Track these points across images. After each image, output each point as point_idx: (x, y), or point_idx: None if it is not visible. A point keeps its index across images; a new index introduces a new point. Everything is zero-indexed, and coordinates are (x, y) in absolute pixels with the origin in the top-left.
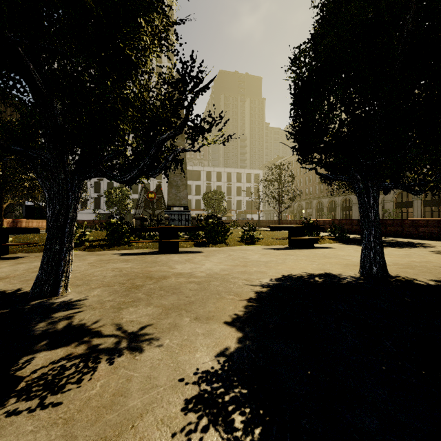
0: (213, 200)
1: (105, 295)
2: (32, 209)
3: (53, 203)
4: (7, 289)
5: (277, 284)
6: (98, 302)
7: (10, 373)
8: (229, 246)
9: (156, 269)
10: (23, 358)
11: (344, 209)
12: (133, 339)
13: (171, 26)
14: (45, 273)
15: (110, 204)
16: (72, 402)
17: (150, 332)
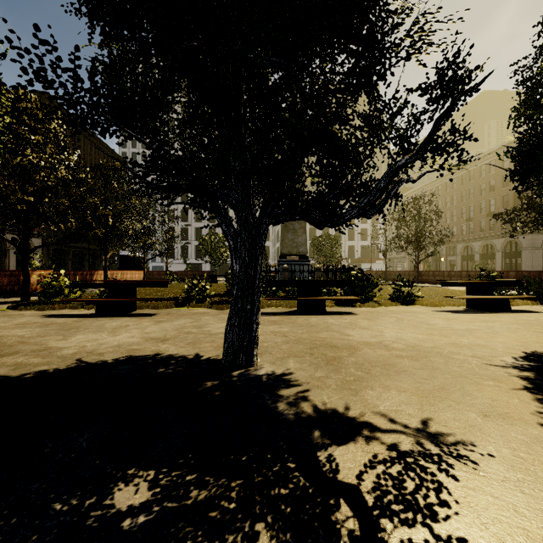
0: (324, 247)
1: (309, 368)
2: (126, 259)
3: (240, 254)
4: (184, 353)
5: (537, 367)
6: (313, 378)
7: (330, 477)
8: (381, 306)
9: (328, 336)
10: (319, 454)
11: (508, 256)
12: (434, 440)
13: (388, 17)
14: (236, 337)
15: (205, 253)
16: (482, 541)
17: (445, 431)
